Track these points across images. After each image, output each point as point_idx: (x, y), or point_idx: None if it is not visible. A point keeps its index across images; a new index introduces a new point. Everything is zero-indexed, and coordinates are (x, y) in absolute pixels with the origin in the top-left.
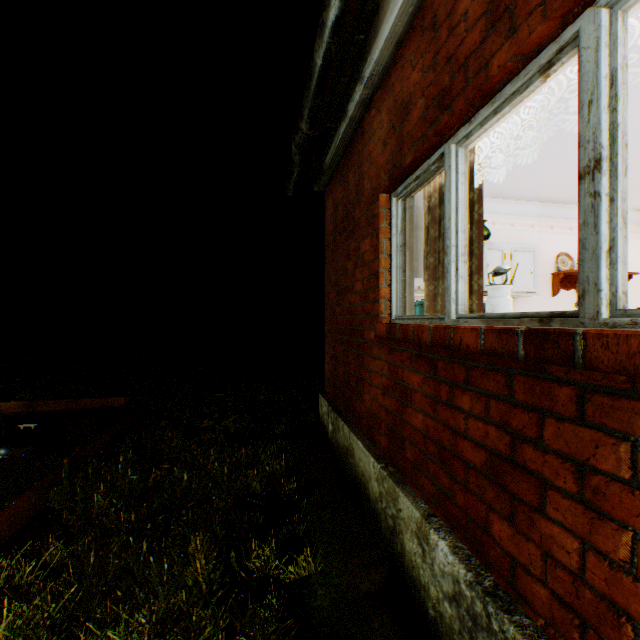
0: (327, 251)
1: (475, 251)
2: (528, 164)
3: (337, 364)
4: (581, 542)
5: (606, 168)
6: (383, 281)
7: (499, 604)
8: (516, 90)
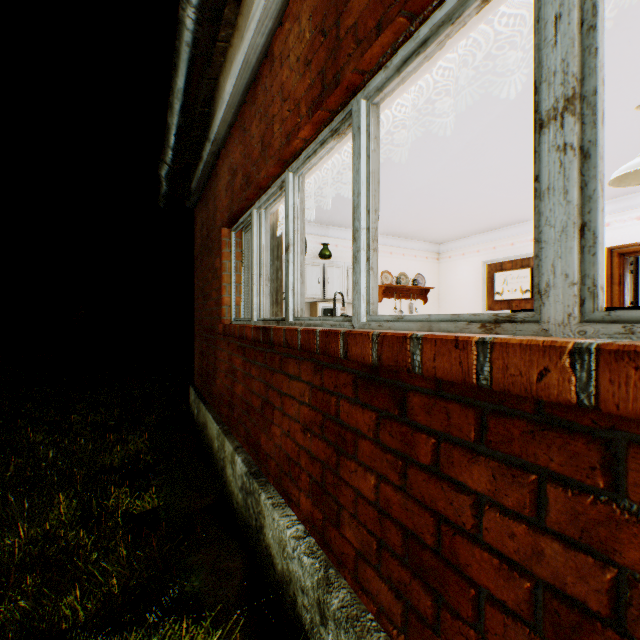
0: (198, 260)
1: (275, 277)
2: (348, 208)
3: (204, 358)
4: (283, 431)
5: (293, 249)
6: (226, 292)
7: (255, 476)
8: (274, 193)
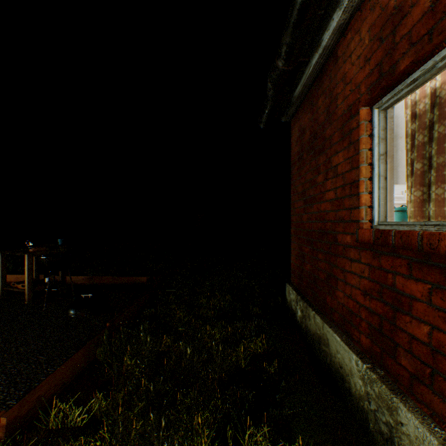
0: (292, 169)
1: None
2: None
3: (303, 260)
4: None
5: None
6: (363, 189)
7: None
8: None
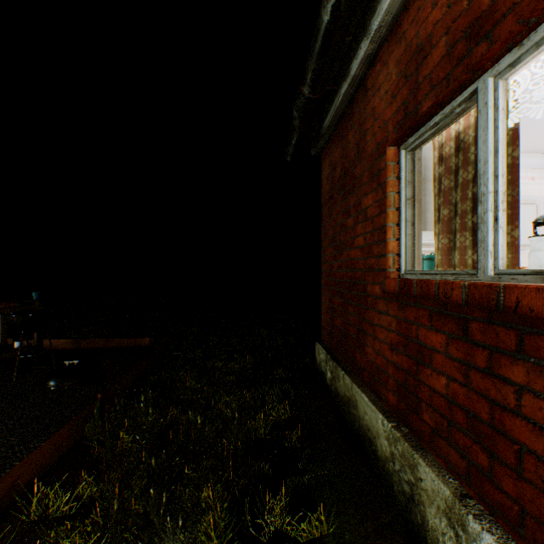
0: (323, 209)
1: (510, 199)
2: (538, 112)
3: (334, 315)
4: None
5: None
6: (390, 235)
7: None
8: None
